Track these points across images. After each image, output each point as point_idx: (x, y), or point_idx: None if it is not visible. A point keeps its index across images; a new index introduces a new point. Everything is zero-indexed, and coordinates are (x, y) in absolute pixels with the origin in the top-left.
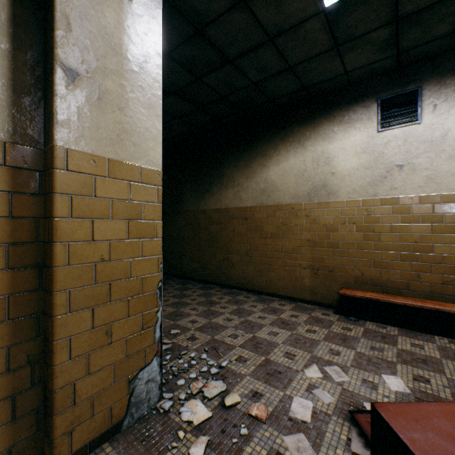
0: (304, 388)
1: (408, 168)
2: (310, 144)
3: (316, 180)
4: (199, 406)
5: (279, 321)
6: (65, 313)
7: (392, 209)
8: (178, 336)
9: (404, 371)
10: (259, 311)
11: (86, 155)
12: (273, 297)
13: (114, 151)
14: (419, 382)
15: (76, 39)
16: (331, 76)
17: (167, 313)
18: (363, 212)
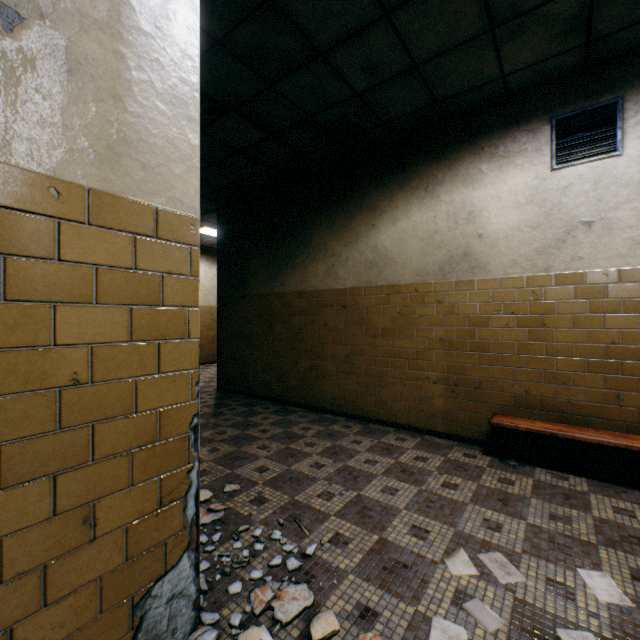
0: (449, 598)
1: (601, 226)
2: (444, 191)
3: (454, 247)
4: None
5: (398, 468)
6: None
7: (575, 291)
8: (237, 496)
9: (614, 561)
10: (366, 451)
11: (38, 177)
12: (386, 427)
13: (101, 174)
14: None
15: None
16: (479, 82)
17: (221, 454)
18: (528, 295)
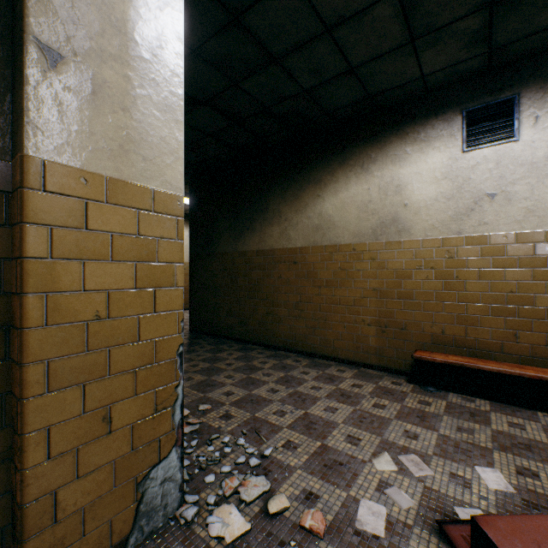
0: (374, 486)
1: (502, 197)
2: (376, 169)
3: (384, 214)
4: (233, 514)
5: (338, 393)
6: (42, 394)
7: (481, 250)
8: (209, 413)
9: (504, 461)
10: (313, 380)
11: (73, 170)
12: (329, 361)
13: (114, 166)
14: (525, 477)
15: (58, 6)
16: (404, 81)
17: (195, 382)
18: (444, 253)
